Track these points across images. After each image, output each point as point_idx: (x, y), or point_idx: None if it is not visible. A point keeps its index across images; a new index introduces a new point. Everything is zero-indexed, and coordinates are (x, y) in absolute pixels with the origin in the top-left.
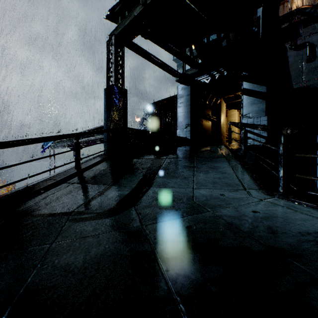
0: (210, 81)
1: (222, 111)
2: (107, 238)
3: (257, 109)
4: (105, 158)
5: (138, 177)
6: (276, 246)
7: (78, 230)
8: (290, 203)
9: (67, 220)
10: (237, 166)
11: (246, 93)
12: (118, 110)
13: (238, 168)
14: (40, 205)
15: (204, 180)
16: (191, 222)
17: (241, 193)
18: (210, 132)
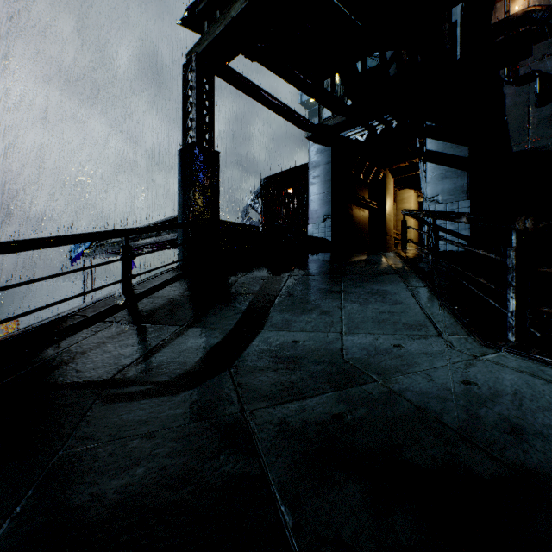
0: (367, 139)
1: (387, 191)
2: (171, 441)
3: (452, 187)
4: (179, 275)
5: (239, 311)
6: (528, 465)
7: (114, 422)
8: (535, 364)
9: (97, 398)
10: (422, 291)
11: (432, 159)
12: (203, 188)
13: (423, 293)
14: (50, 367)
15: (361, 316)
16: (342, 405)
17: (434, 343)
18: (367, 230)
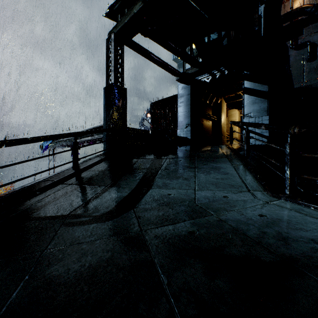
0: (211, 81)
1: (222, 110)
2: (103, 245)
3: (259, 108)
4: (104, 158)
5: (138, 178)
6: (288, 255)
7: (72, 236)
8: (298, 206)
9: (62, 224)
10: (240, 167)
11: (248, 92)
12: (117, 109)
13: (240, 168)
14: (35, 208)
15: (206, 181)
16: (194, 227)
17: (245, 195)
18: (211, 132)
